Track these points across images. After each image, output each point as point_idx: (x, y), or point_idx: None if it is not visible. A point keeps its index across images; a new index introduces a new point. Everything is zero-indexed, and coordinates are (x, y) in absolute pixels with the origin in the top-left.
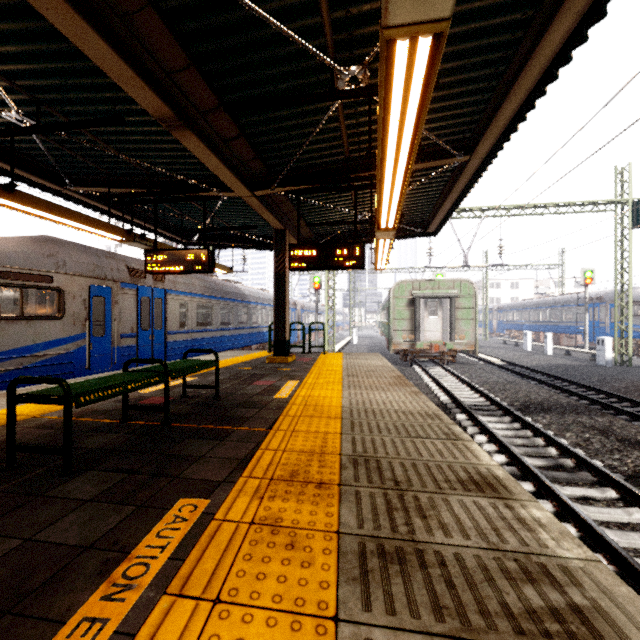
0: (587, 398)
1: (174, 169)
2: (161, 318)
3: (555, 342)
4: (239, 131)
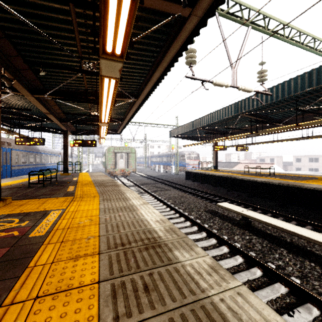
0: (159, 181)
1: (30, 112)
2: (9, 160)
3: (166, 168)
4: (62, 112)
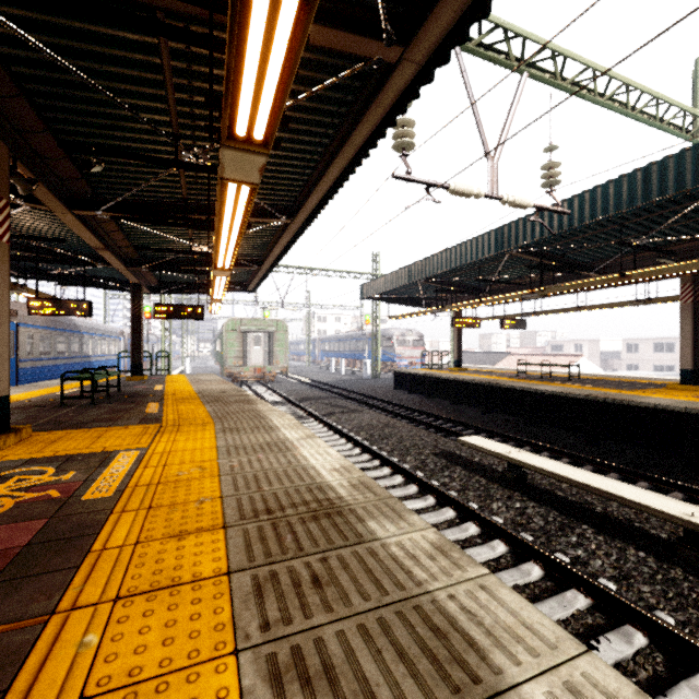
0: (338, 394)
1: (61, 244)
2: (14, 348)
3: (353, 366)
4: (131, 246)
